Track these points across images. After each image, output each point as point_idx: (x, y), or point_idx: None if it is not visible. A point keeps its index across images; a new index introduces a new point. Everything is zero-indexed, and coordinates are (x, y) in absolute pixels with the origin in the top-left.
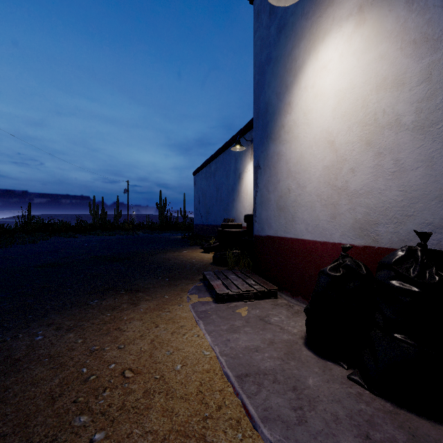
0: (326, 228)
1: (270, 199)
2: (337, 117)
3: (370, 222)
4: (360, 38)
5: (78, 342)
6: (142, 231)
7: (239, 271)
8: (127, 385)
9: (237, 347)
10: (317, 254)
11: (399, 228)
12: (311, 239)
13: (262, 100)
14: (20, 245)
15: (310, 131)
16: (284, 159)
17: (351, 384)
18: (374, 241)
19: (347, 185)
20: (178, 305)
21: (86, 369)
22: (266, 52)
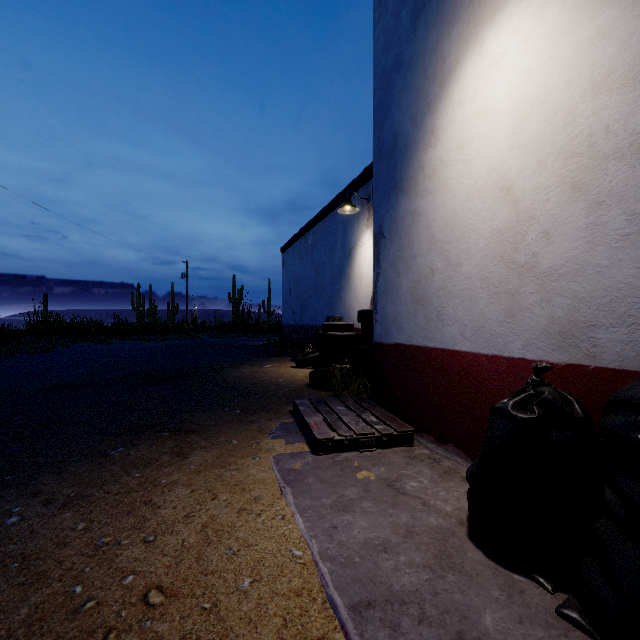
0: (497, 333)
1: (401, 286)
2: (517, 146)
3: (580, 323)
4: (560, 7)
5: (77, 530)
6: (207, 334)
7: (350, 399)
8: (148, 625)
9: (351, 542)
10: (481, 375)
11: (638, 335)
12: (470, 350)
13: (387, 128)
14: (27, 355)
15: (468, 173)
16: (423, 221)
17: (566, 628)
18: (587, 357)
19: (535, 260)
20: (252, 458)
21: (82, 587)
22: (394, 53)
